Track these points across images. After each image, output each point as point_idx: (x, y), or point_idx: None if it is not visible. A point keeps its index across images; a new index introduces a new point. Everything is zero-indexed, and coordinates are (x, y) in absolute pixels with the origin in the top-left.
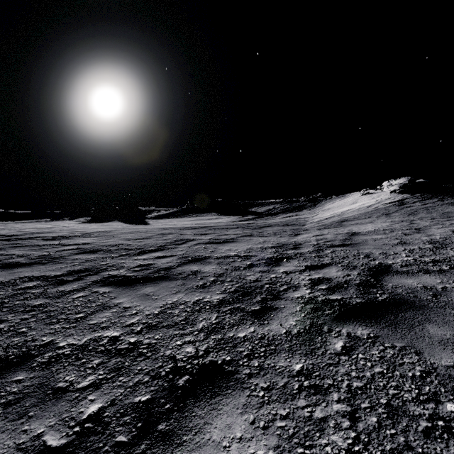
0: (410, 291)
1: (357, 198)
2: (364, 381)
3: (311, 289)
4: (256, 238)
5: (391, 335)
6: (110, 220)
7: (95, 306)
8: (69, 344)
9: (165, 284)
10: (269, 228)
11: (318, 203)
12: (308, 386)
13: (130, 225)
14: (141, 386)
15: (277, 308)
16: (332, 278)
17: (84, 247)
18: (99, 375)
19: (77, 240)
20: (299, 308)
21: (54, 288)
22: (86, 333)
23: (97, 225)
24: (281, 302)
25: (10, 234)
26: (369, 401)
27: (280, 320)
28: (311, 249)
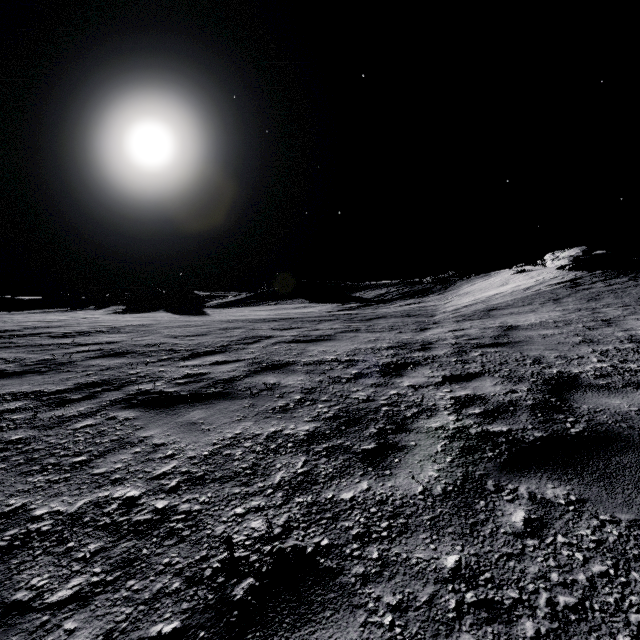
0: (620, 418)
1: (508, 278)
2: (578, 592)
3: (456, 415)
4: (364, 335)
5: (607, 499)
6: (153, 310)
7: (107, 441)
8: (51, 512)
9: (224, 406)
10: (383, 320)
11: (451, 286)
12: (473, 602)
13: (180, 316)
14: (165, 601)
15: (405, 447)
16: (488, 396)
17: (107, 348)
18: (93, 576)
19: (100, 337)
20: (440, 448)
21: (49, 411)
22: (84, 490)
23: (133, 316)
24: (411, 436)
25: (3, 329)
26: (595, 638)
27: (411, 468)
28: (448, 350)
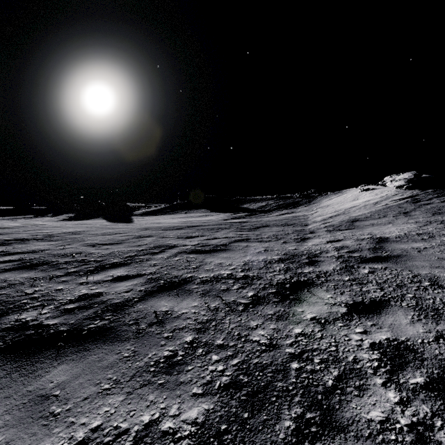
0: None
1: (358, 195)
2: None
3: (395, 387)
4: (254, 245)
5: None
6: (93, 217)
7: None
8: None
9: (98, 355)
10: (267, 229)
11: (314, 200)
12: None
13: (110, 223)
14: None
15: None
16: (416, 344)
17: (27, 258)
18: None
19: (31, 245)
20: None
21: None
22: None
23: (74, 223)
24: None
25: None
26: None
27: None
28: (335, 265)
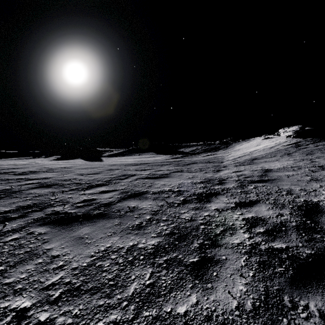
0: None
1: (260, 142)
2: None
3: (249, 233)
4: (186, 174)
5: None
6: (74, 158)
7: (22, 253)
8: None
9: (102, 224)
10: (195, 165)
11: (230, 145)
12: None
13: (88, 162)
14: None
15: (219, 261)
16: (266, 218)
17: (42, 182)
18: None
19: (41, 174)
20: (243, 262)
21: None
22: None
23: (63, 162)
24: (222, 251)
25: None
26: None
27: (226, 282)
28: (234, 184)
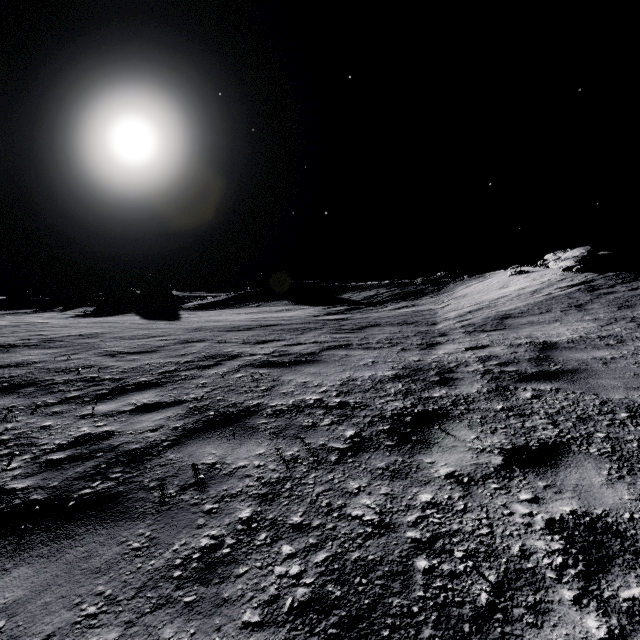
0: None
1: (507, 280)
2: None
3: (597, 608)
4: (357, 353)
5: None
6: (122, 313)
7: None
8: None
9: (87, 547)
10: (377, 330)
11: (445, 287)
12: None
13: (146, 321)
14: None
15: None
16: (622, 523)
17: (6, 376)
18: None
19: (17, 354)
20: None
21: None
22: None
23: (91, 321)
24: None
25: None
26: None
27: None
28: (481, 385)
